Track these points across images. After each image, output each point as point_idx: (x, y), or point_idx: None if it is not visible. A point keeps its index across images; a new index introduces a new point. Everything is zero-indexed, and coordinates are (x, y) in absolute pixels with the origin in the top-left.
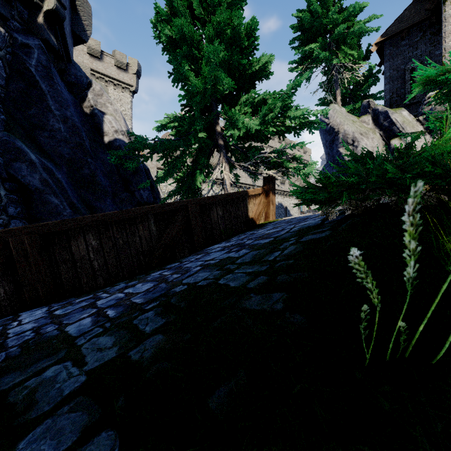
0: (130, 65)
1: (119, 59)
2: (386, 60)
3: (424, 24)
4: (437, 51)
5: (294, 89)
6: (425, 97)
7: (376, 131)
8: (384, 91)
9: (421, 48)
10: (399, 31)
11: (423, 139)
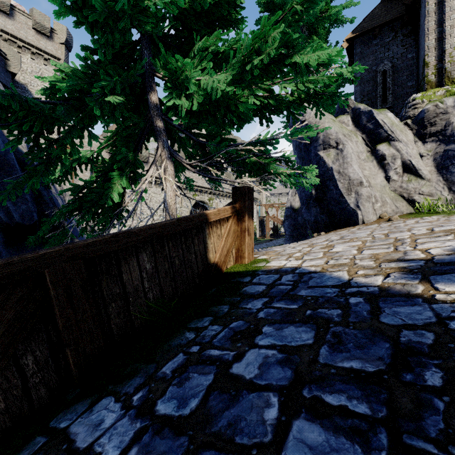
0: (56, 32)
1: (39, 21)
2: (357, 60)
3: (396, 24)
4: (409, 55)
5: (311, 2)
6: (409, 99)
7: (358, 134)
8: (355, 94)
9: (392, 49)
10: (371, 28)
11: (415, 147)
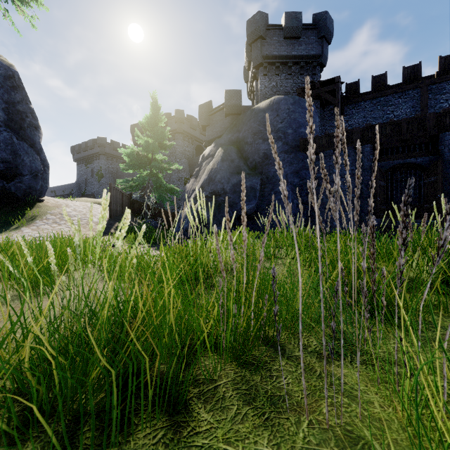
0: None
1: None
2: None
3: None
4: None
5: None
6: None
7: None
8: None
9: None
10: None
11: None
